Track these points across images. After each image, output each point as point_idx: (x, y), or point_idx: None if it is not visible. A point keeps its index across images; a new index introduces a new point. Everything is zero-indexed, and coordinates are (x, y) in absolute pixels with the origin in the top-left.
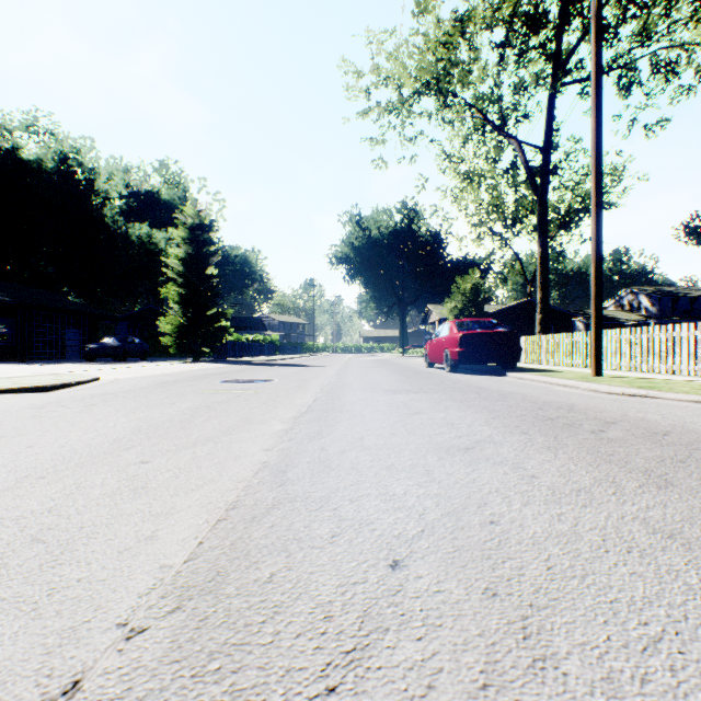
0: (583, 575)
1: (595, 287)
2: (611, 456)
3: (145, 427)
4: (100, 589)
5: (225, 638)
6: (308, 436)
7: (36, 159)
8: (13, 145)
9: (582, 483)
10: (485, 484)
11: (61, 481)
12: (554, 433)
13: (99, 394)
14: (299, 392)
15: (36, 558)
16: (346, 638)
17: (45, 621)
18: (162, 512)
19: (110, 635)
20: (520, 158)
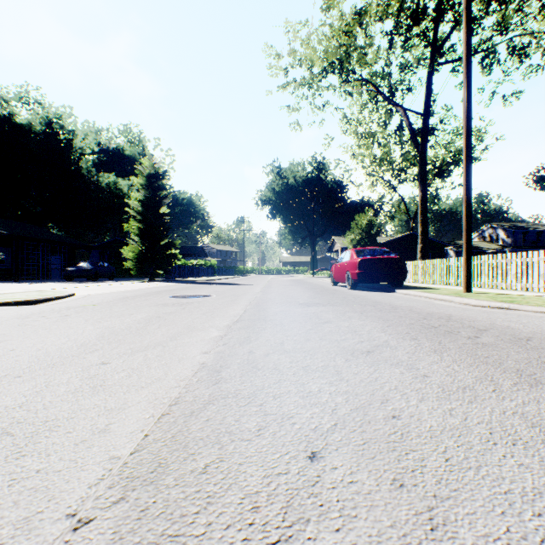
0: (477, 467)
1: (465, 222)
2: (487, 358)
3: (107, 334)
4: (55, 480)
5: (162, 529)
6: (239, 341)
7: (27, 123)
8: (9, 112)
9: (466, 382)
10: (386, 383)
11: (34, 380)
12: (438, 338)
13: (73, 307)
14: (232, 305)
15: (3, 449)
16: (271, 529)
17: (2, 512)
18: (115, 407)
19: (59, 526)
20: (405, 122)
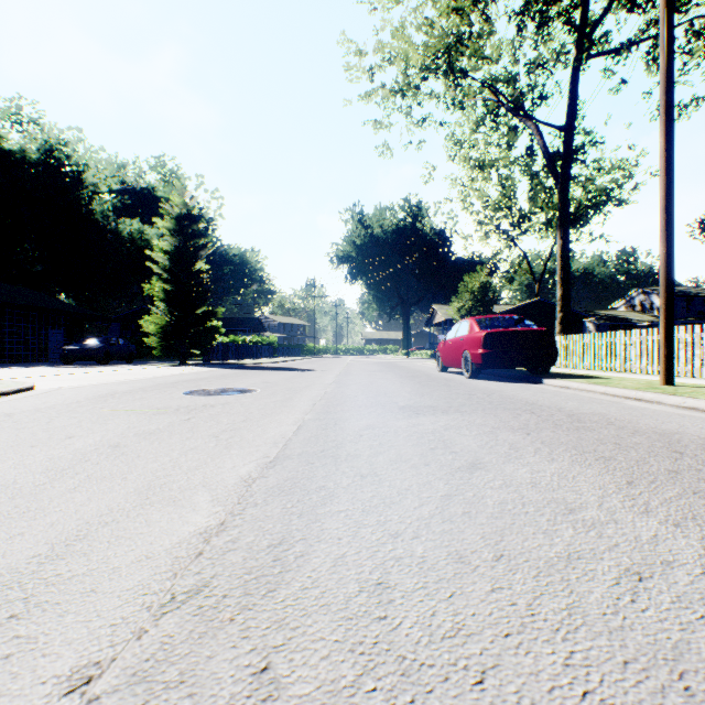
0: None
1: (665, 271)
2: None
3: None
4: None
5: None
6: (246, 570)
7: (19, 149)
8: None
9: None
10: None
11: None
12: None
13: None
14: (280, 412)
15: None
16: None
17: None
18: None
19: None
20: (538, 141)
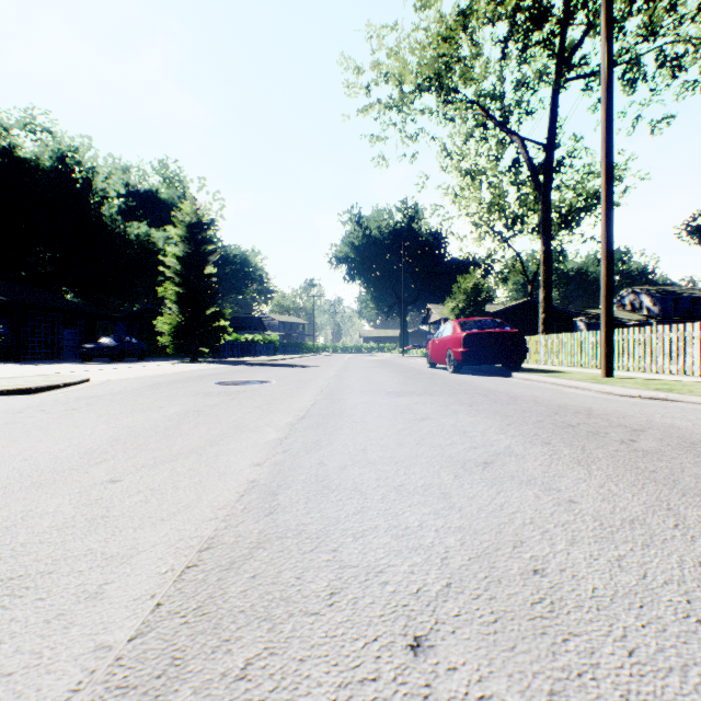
0: (682, 667)
1: (605, 285)
2: (654, 473)
3: (124, 436)
4: None
5: None
6: (304, 447)
7: (33, 157)
8: (10, 143)
9: (632, 511)
10: (516, 512)
11: (7, 507)
12: (580, 443)
13: (85, 397)
14: (297, 395)
15: None
16: None
17: None
18: (118, 553)
19: None
20: (523, 155)
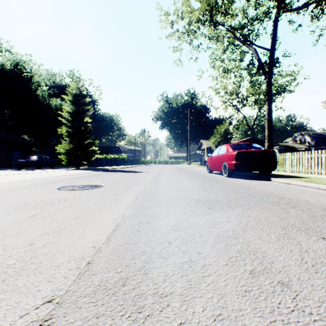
0: None
1: None
2: None
3: None
4: None
5: None
6: None
7: (0, 64)
8: None
9: None
10: None
11: None
12: None
13: None
14: (109, 206)
15: None
16: None
17: None
18: None
19: None
20: (256, 57)
